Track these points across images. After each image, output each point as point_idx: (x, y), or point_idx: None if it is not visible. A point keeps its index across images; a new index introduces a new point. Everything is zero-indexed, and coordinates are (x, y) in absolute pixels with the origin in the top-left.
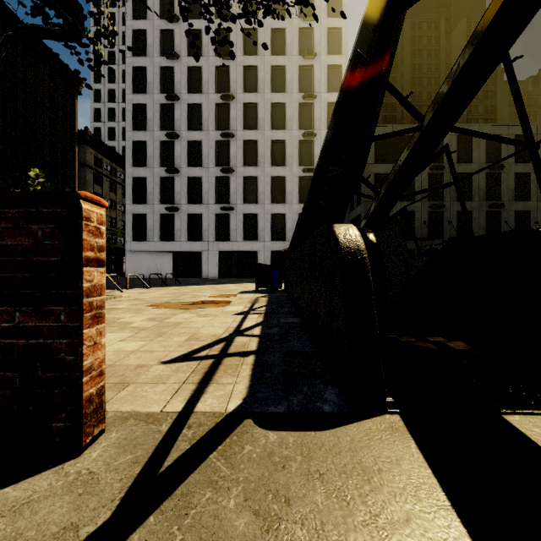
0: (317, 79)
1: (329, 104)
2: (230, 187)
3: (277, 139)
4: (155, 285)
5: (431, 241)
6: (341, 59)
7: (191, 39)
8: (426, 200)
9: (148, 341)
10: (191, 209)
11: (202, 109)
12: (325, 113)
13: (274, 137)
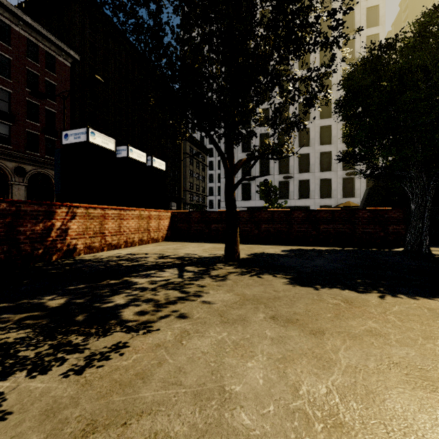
0: None
1: None
2: (289, 162)
3: (325, 125)
4: None
5: None
6: None
7: None
8: None
9: None
10: (262, 179)
11: (269, 111)
12: None
13: (322, 124)
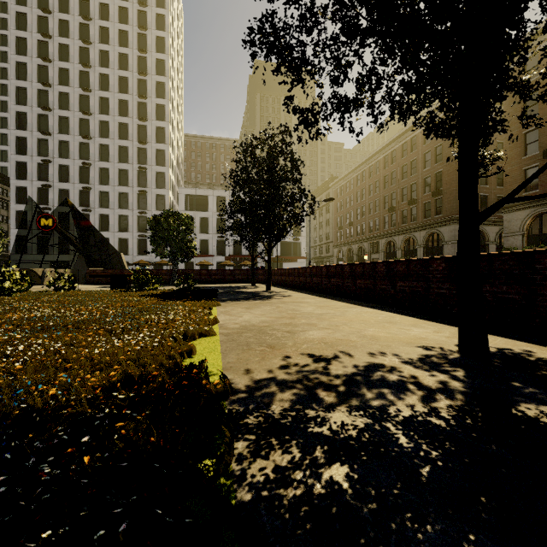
0: (149, 157)
1: (158, 172)
2: (90, 220)
3: (123, 192)
4: None
5: (218, 257)
6: (165, 146)
7: (62, 122)
8: (215, 233)
9: None
10: None
11: (69, 169)
12: (155, 178)
13: (121, 190)
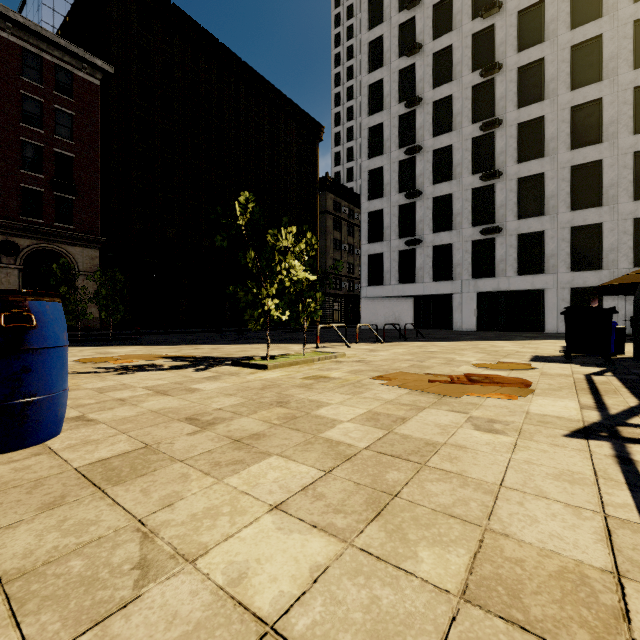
0: None
1: None
2: (495, 199)
3: (583, 101)
4: (390, 338)
5: None
6: None
7: (437, 16)
8: None
9: (335, 546)
10: (437, 239)
11: (452, 102)
12: None
13: (576, 100)
